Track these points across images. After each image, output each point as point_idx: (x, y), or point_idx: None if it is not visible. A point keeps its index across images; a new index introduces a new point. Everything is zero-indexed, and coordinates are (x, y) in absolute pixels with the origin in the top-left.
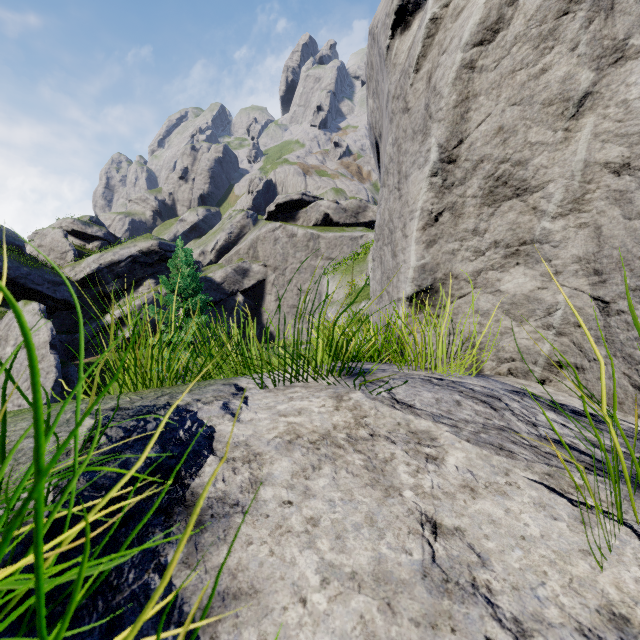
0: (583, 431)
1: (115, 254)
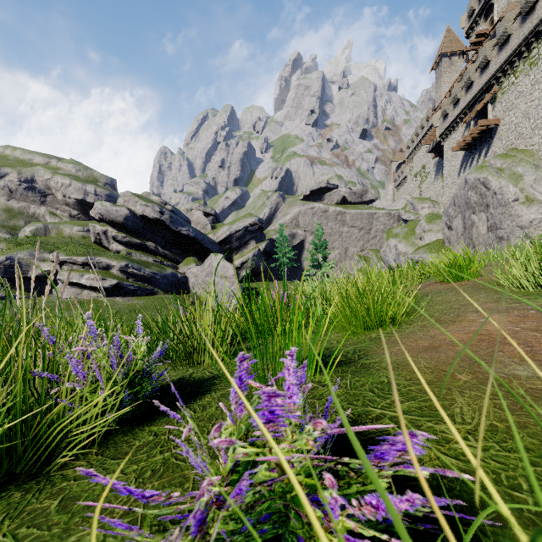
0: None
1: (237, 226)
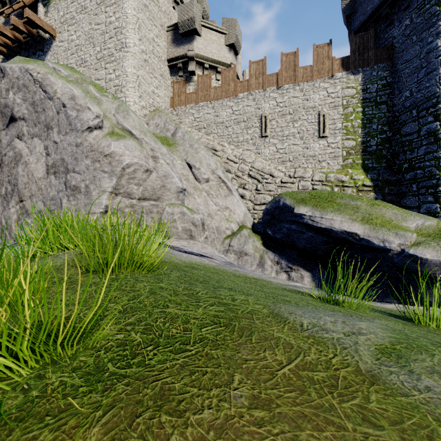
0: None
1: None
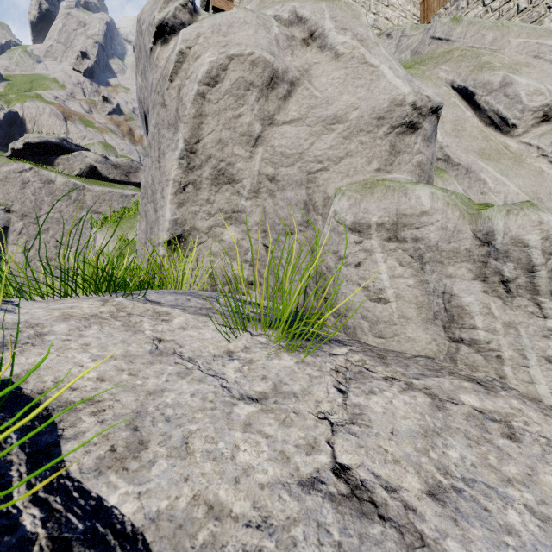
0: (251, 309)
1: None
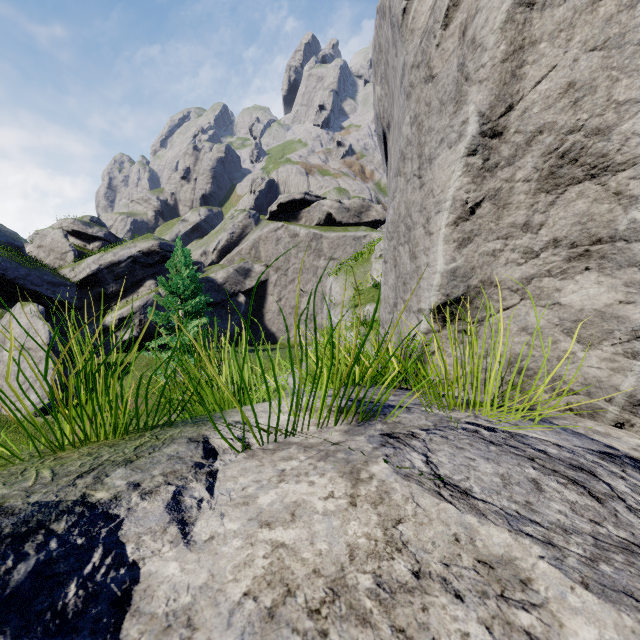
0: None
1: (115, 254)
